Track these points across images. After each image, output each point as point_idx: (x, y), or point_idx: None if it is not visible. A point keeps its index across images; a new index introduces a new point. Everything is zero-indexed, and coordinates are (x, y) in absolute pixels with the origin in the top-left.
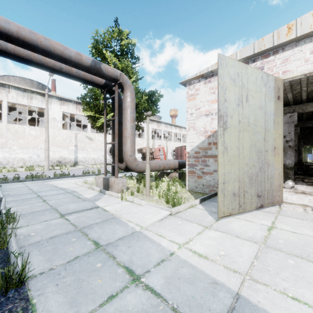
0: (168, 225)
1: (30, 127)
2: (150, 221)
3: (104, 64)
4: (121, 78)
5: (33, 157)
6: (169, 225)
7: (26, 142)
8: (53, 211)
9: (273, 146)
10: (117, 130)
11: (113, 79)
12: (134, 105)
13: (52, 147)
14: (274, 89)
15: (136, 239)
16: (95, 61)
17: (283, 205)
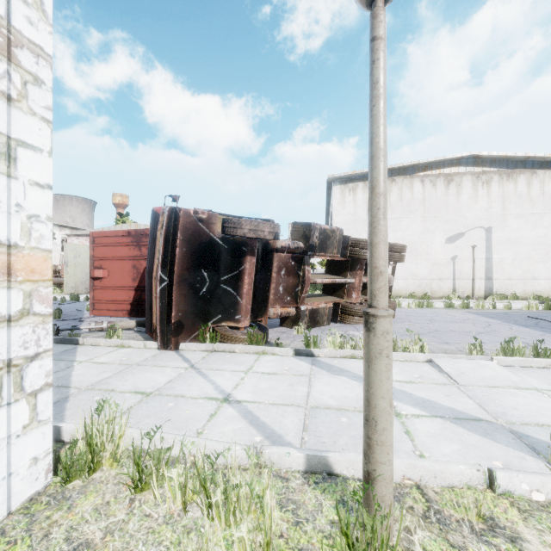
0: None
1: None
2: None
3: None
4: None
5: None
6: None
7: None
8: None
9: None
10: None
11: None
12: None
13: None
14: None
15: None
16: None
17: None
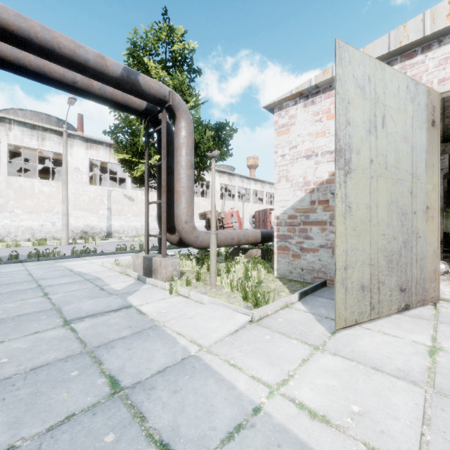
0: (247, 343)
1: (41, 181)
2: (216, 335)
3: (143, 76)
4: (171, 99)
5: (47, 226)
6: (250, 343)
7: (35, 203)
8: (54, 313)
9: (424, 205)
10: (164, 181)
11: (159, 101)
12: (192, 143)
13: (73, 211)
14: (426, 109)
15: (189, 373)
16: (128, 69)
17: (440, 304)
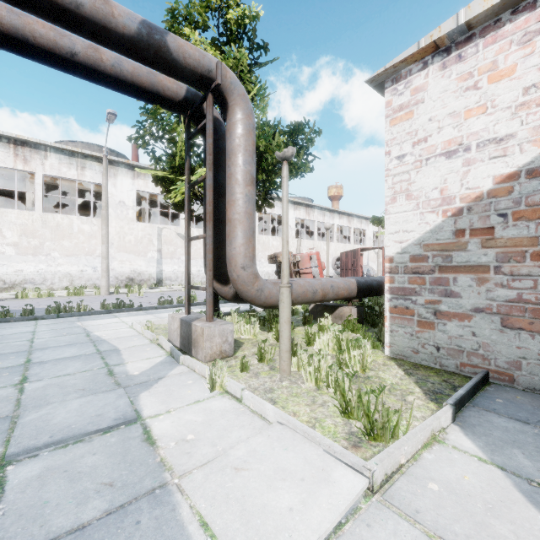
0: None
1: (81, 218)
2: None
3: (175, 36)
4: (219, 75)
5: (87, 271)
6: None
7: (74, 244)
8: (2, 428)
9: None
10: (210, 204)
11: (201, 79)
12: (253, 146)
13: (118, 253)
14: None
15: None
16: (149, 24)
17: None
